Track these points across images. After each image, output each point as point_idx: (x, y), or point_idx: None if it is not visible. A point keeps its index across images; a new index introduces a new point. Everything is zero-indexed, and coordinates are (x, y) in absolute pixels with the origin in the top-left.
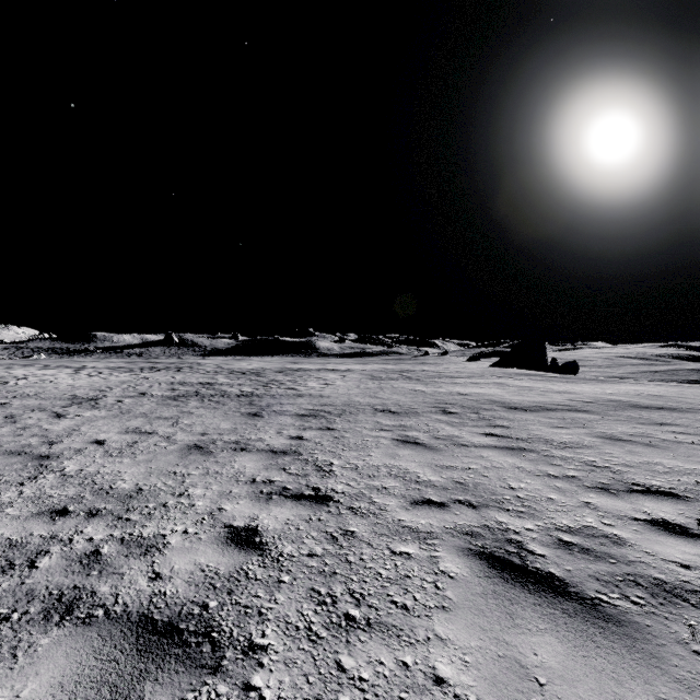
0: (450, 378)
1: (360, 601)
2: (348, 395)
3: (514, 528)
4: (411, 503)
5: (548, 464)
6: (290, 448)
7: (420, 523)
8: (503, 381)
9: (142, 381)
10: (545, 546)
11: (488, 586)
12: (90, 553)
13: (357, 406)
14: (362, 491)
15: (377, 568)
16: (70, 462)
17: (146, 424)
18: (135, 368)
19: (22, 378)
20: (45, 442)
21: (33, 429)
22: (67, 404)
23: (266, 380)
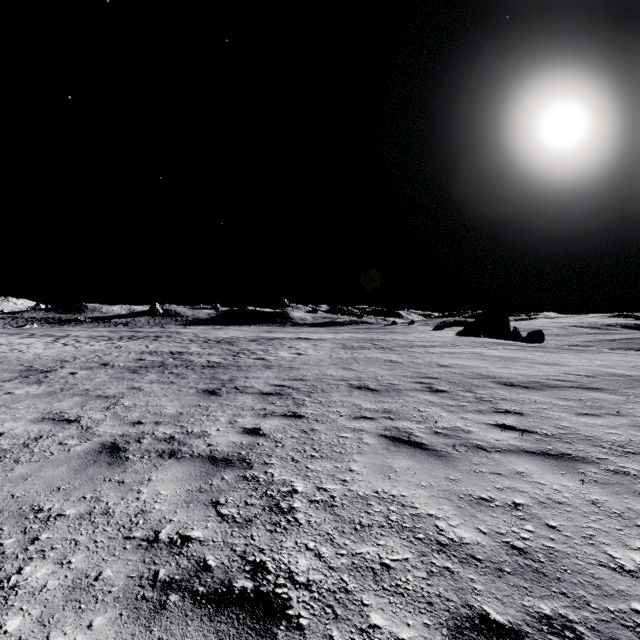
0: (422, 348)
1: None
2: (320, 366)
3: None
4: (452, 634)
5: (635, 493)
6: (238, 453)
7: None
8: (479, 350)
9: (113, 350)
10: None
11: None
12: None
13: (329, 381)
14: (345, 581)
15: None
16: None
17: (75, 407)
18: (115, 336)
19: None
20: None
21: None
22: (12, 377)
23: (238, 349)
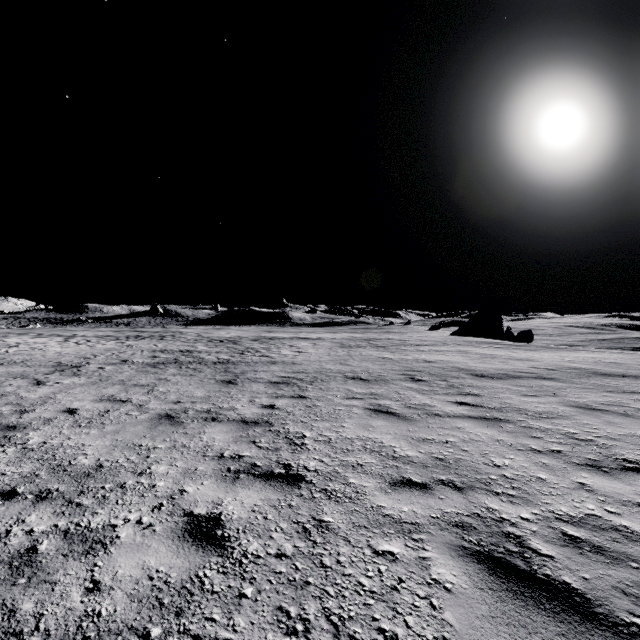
0: (414, 346)
1: (339, 628)
2: (319, 362)
3: (509, 518)
4: (390, 484)
5: (528, 436)
6: (261, 418)
7: (402, 510)
8: (465, 348)
9: (126, 348)
10: (549, 543)
11: (494, 604)
12: (24, 552)
13: (328, 373)
14: (336, 469)
15: (358, 575)
16: (36, 433)
17: (121, 392)
18: (121, 336)
19: (13, 346)
20: (17, 411)
21: (9, 397)
22: (50, 371)
23: (242, 347)
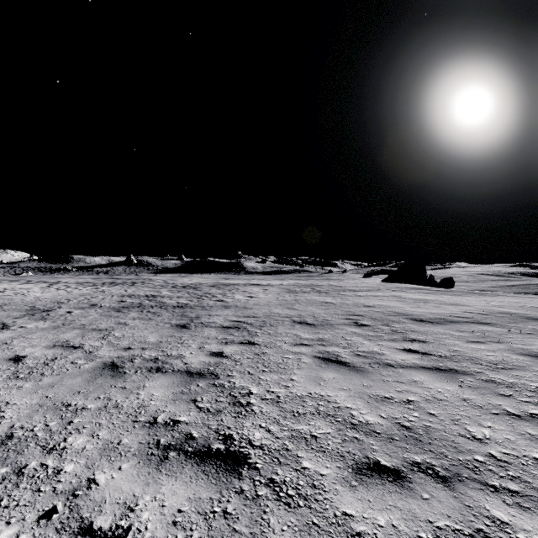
0: (353, 292)
1: None
2: (268, 307)
3: None
4: (355, 471)
5: (496, 394)
6: (207, 369)
7: (378, 524)
8: (398, 294)
9: (99, 293)
10: None
11: None
12: None
13: (276, 317)
14: (286, 444)
15: None
16: None
17: (77, 337)
18: (98, 283)
19: None
20: None
21: None
22: (21, 315)
23: (201, 293)
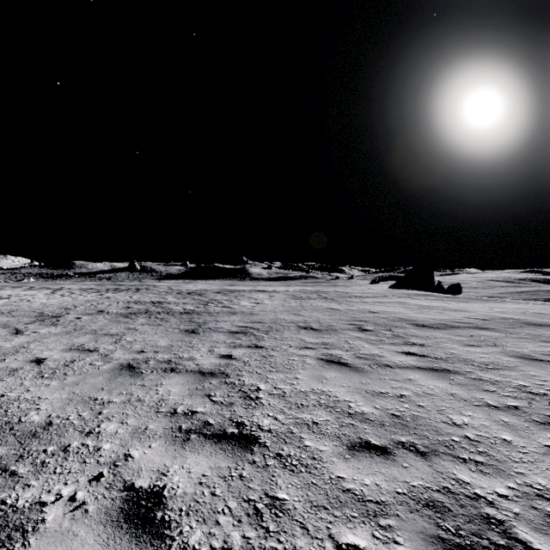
0: (359, 298)
1: None
2: (274, 313)
3: (484, 494)
4: (348, 448)
5: (481, 390)
6: (218, 369)
7: (364, 484)
8: (404, 300)
9: (104, 300)
10: (539, 531)
11: None
12: None
13: (282, 323)
14: (291, 429)
15: None
16: None
17: (91, 341)
18: (102, 289)
19: (5, 298)
20: None
21: None
22: (31, 321)
23: (207, 299)
